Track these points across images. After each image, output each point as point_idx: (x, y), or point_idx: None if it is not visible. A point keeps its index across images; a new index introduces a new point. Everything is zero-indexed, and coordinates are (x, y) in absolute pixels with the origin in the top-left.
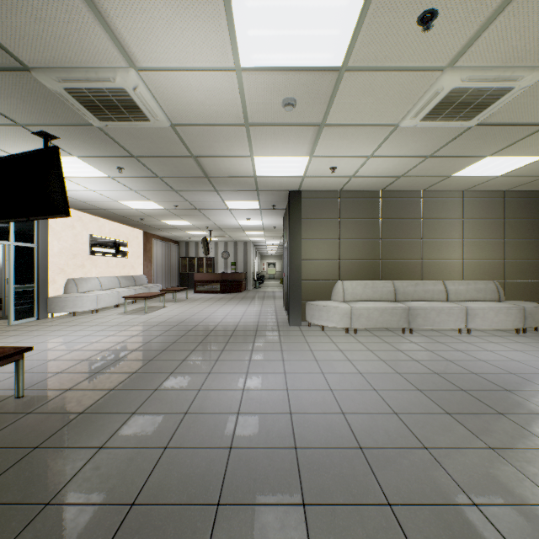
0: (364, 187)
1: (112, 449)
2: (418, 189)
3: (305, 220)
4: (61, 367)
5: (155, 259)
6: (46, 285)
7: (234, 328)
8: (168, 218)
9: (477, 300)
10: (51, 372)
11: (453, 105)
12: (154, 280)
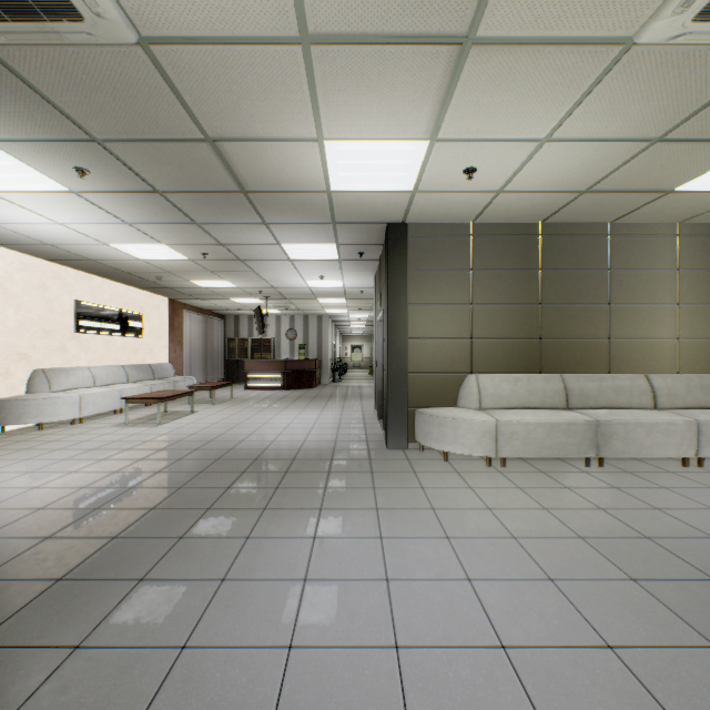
0: (514, 215)
1: None
2: (603, 221)
3: (413, 272)
4: None
5: (187, 340)
6: None
7: (294, 455)
8: (199, 276)
9: (706, 406)
10: None
11: None
12: (186, 371)
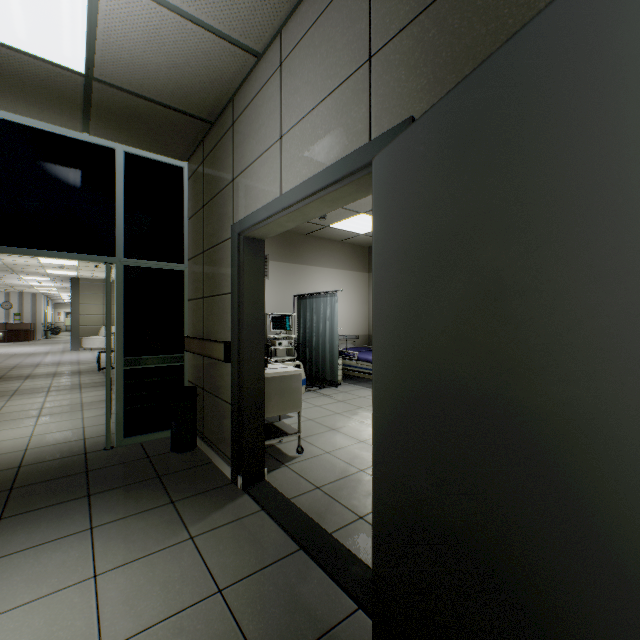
0: None
1: (0, 365)
2: None
3: (82, 293)
4: None
5: None
6: None
7: (32, 353)
8: None
9: None
10: None
11: None
12: None
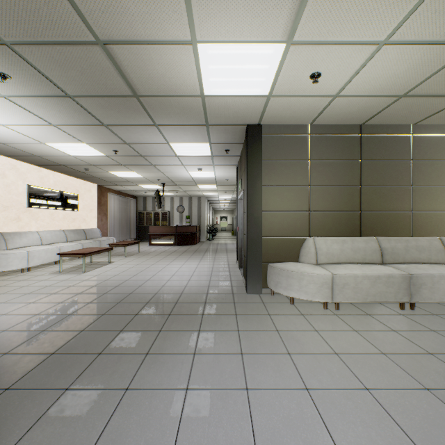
0: (342, 118)
1: None
2: (408, 123)
3: (266, 161)
4: None
5: (110, 213)
6: None
7: (177, 299)
8: (115, 168)
9: None
10: None
11: None
12: (109, 233)
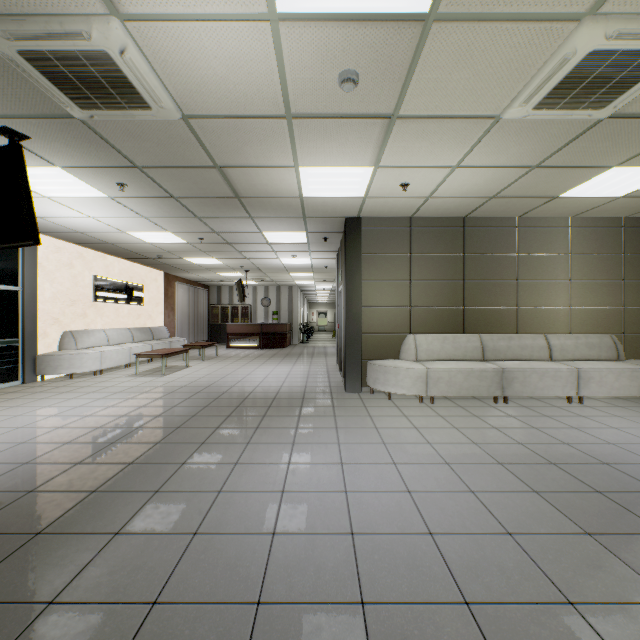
0: (442, 212)
1: (68, 606)
2: (512, 216)
3: (366, 255)
4: (31, 454)
5: (179, 307)
6: (35, 339)
7: (274, 396)
8: (193, 255)
9: (590, 359)
10: (15, 462)
11: (584, 82)
12: (178, 333)
